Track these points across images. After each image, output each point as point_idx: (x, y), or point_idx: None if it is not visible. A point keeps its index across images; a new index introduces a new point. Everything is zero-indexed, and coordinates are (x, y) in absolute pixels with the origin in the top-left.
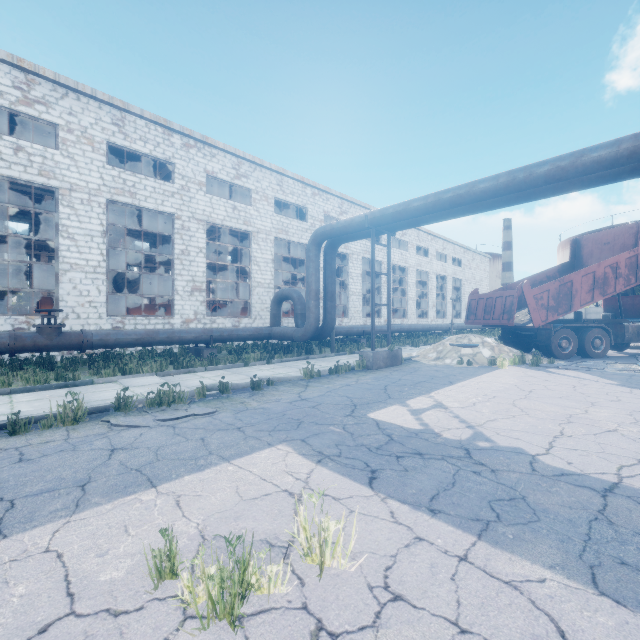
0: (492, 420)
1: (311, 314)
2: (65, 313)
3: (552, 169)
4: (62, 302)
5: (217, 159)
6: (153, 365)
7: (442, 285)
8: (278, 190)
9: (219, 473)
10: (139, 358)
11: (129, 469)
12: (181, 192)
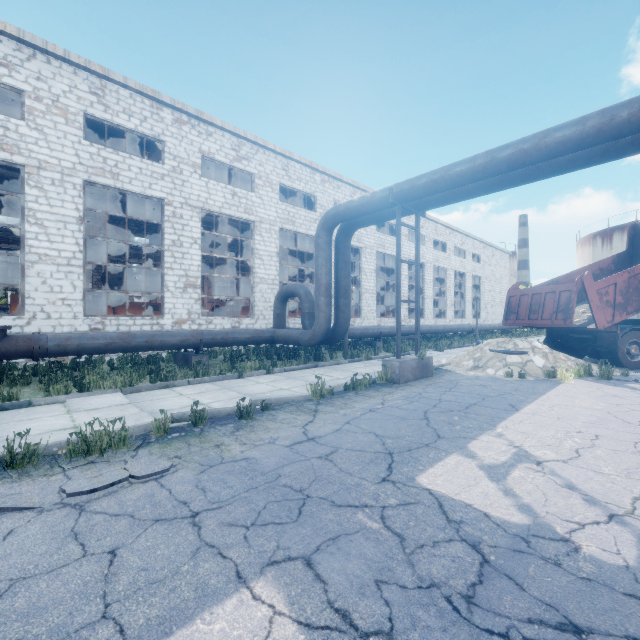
0: None
1: (321, 313)
2: (32, 312)
3: None
4: (28, 299)
5: (214, 138)
6: (117, 379)
7: (460, 283)
8: (283, 175)
9: None
10: (113, 366)
11: None
12: (172, 174)
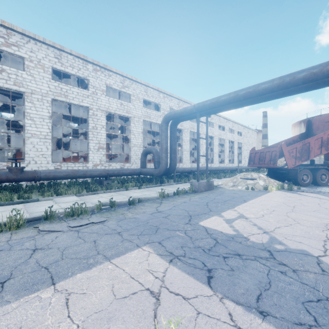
0: (278, 227)
1: (163, 161)
2: (28, 160)
3: (307, 74)
4: (27, 154)
5: (112, 77)
6: (74, 190)
7: (232, 146)
8: (145, 94)
9: (101, 271)
10: (68, 185)
11: (40, 267)
12: (92, 95)
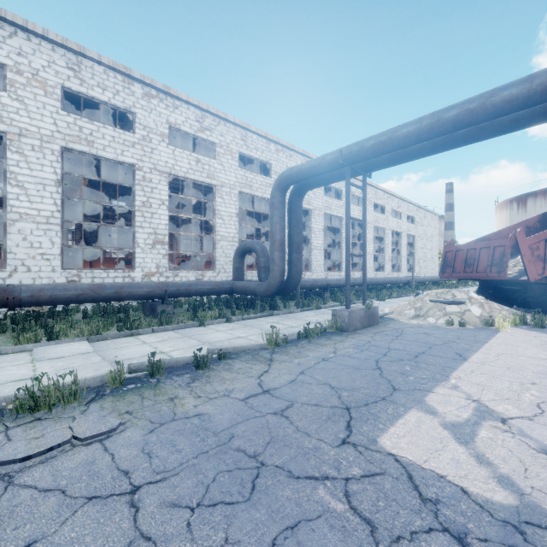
0: None
1: (275, 267)
2: (13, 266)
3: None
4: (10, 254)
5: (180, 111)
6: (84, 328)
7: (397, 241)
8: (242, 145)
9: None
10: (85, 315)
11: None
12: (142, 142)
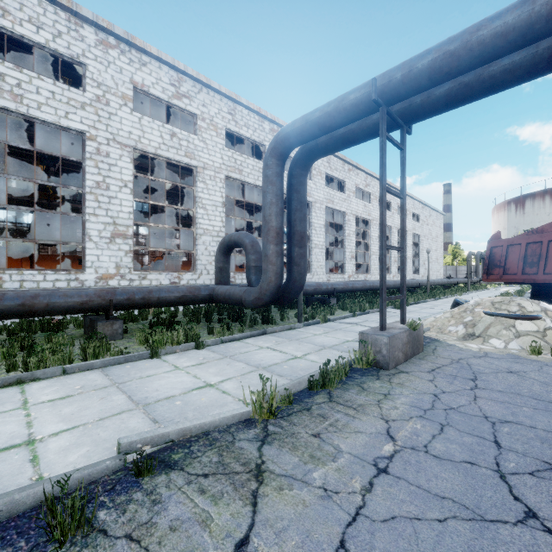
0: None
1: (270, 266)
2: None
3: None
4: None
5: (149, 69)
6: None
7: None
8: (230, 120)
9: None
10: None
11: None
12: (96, 104)
